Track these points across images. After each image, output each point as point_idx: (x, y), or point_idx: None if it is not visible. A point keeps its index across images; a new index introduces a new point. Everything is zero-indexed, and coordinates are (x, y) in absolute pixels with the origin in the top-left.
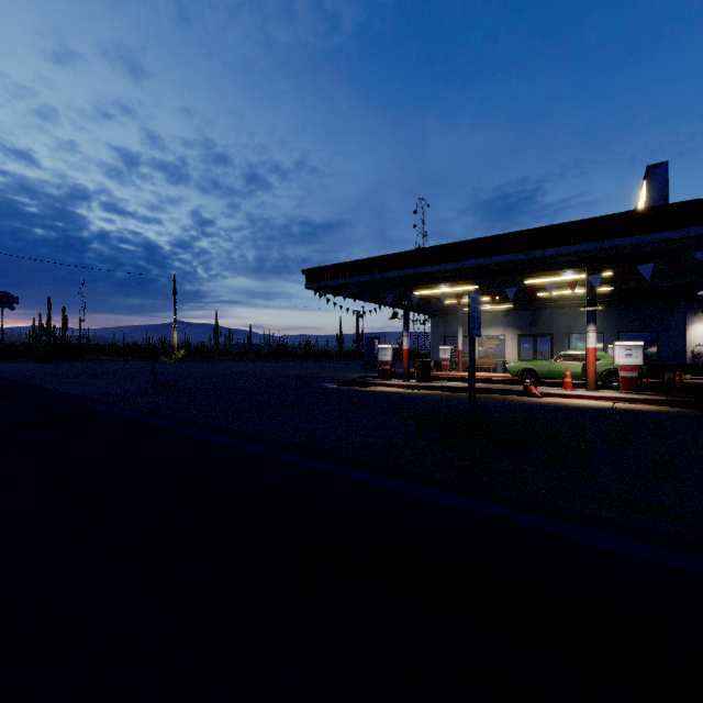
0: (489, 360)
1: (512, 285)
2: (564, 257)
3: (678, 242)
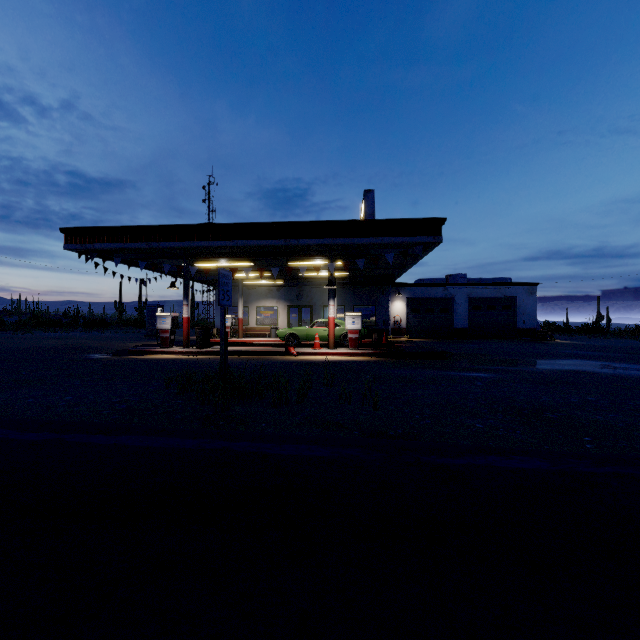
0: (265, 327)
1: (280, 265)
2: (313, 247)
3: (379, 246)
